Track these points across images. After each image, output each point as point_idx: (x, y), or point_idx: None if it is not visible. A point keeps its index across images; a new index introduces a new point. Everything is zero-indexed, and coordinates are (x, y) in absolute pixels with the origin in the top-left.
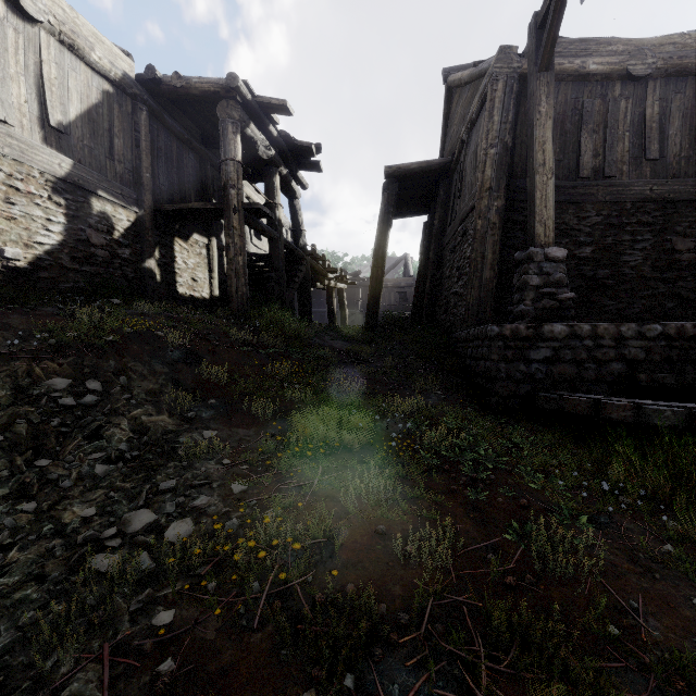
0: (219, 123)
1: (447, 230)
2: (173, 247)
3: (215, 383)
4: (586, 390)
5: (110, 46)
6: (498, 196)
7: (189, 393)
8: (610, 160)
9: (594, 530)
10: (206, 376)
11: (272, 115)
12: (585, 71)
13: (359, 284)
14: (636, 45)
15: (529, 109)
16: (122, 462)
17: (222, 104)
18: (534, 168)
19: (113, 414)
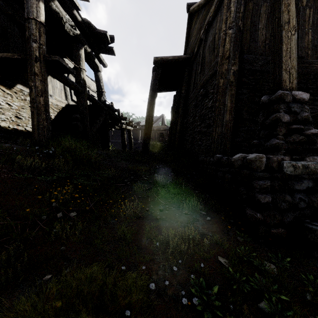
0: None
1: (190, 95)
2: None
3: None
4: None
5: None
6: (234, 63)
7: None
8: (301, 46)
9: None
10: None
11: (74, 0)
12: None
13: (139, 128)
14: None
15: None
16: None
17: None
18: (281, 24)
19: None
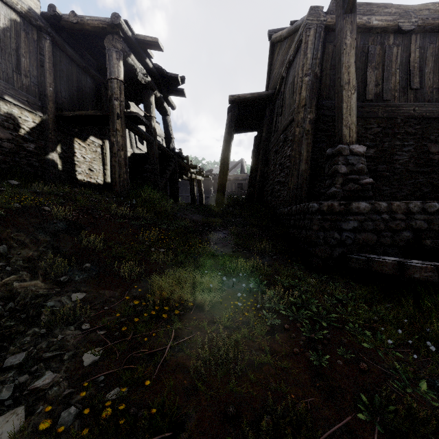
0: (106, 51)
1: (271, 139)
2: (73, 145)
3: (93, 249)
4: (384, 253)
5: None
6: (311, 111)
7: (67, 258)
8: (387, 88)
9: (436, 398)
10: (84, 243)
11: (148, 50)
12: (370, 25)
13: (212, 178)
14: (404, 9)
15: (337, 42)
16: None
17: (108, 38)
18: (341, 85)
19: None
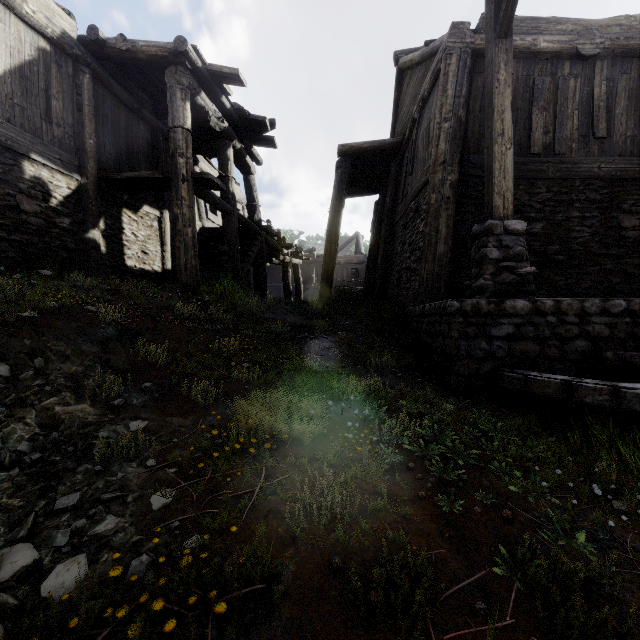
0: (167, 89)
1: (398, 207)
2: (121, 218)
3: (153, 363)
4: (549, 369)
5: (47, 1)
6: (452, 170)
7: (121, 375)
8: (560, 137)
9: (596, 552)
10: (142, 356)
11: (224, 86)
12: (536, 48)
13: (314, 260)
14: (585, 25)
15: (486, 77)
16: (18, 468)
17: (170, 70)
18: (493, 137)
19: (18, 405)
